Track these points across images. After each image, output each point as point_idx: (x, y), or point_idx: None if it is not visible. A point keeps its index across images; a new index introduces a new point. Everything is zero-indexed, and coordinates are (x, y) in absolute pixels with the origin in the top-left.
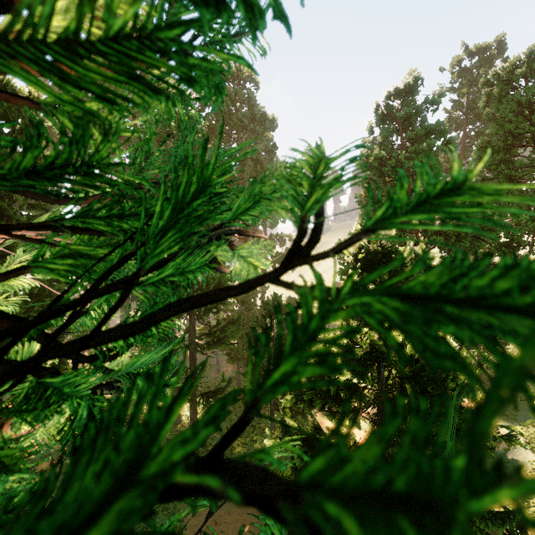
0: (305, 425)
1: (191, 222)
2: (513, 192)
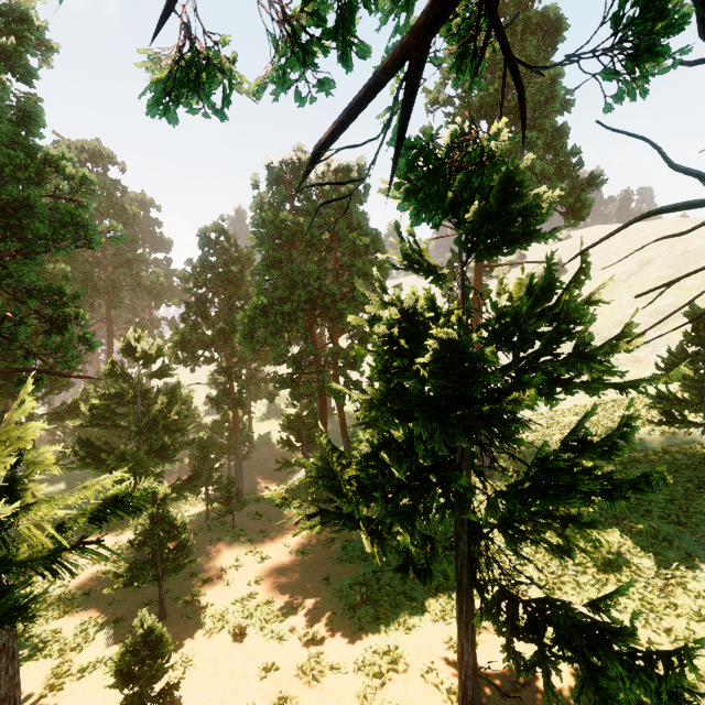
0: None
1: None
2: None
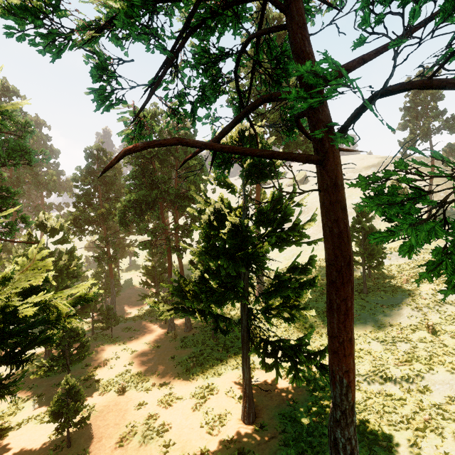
0: None
1: None
2: None
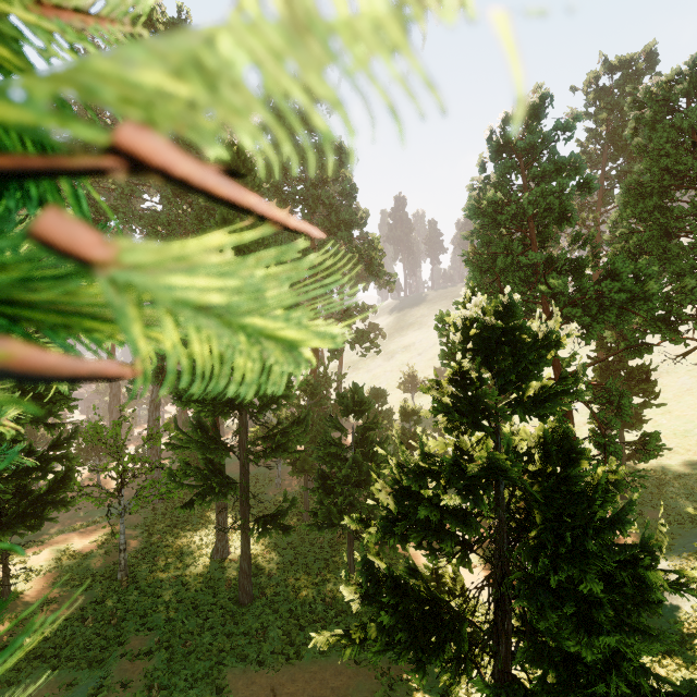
0: (395, 559)
1: None
2: (672, 249)
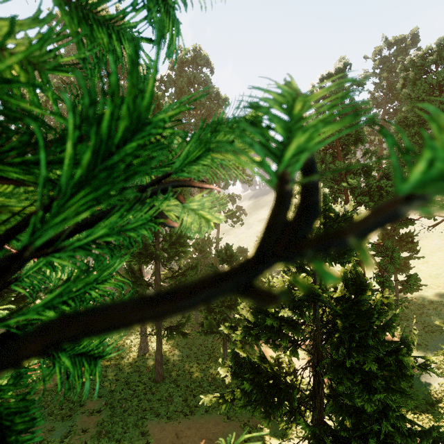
0: (252, 354)
1: (115, 172)
2: None
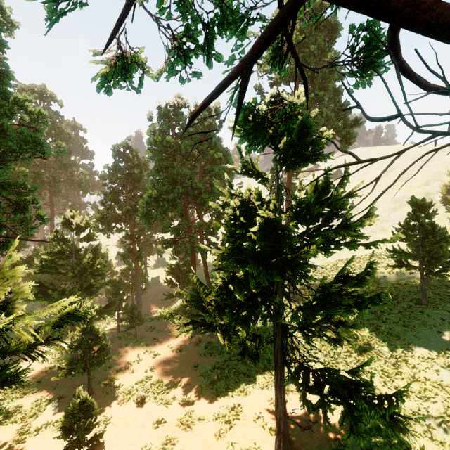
0: None
1: None
2: None
